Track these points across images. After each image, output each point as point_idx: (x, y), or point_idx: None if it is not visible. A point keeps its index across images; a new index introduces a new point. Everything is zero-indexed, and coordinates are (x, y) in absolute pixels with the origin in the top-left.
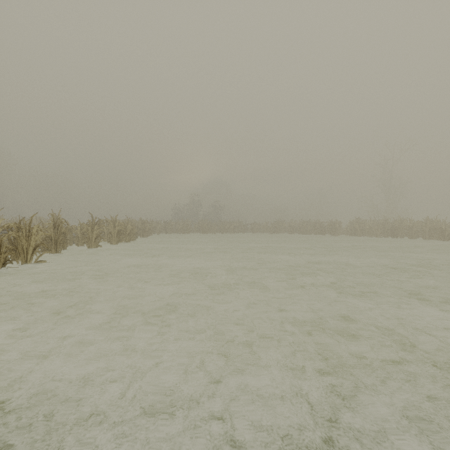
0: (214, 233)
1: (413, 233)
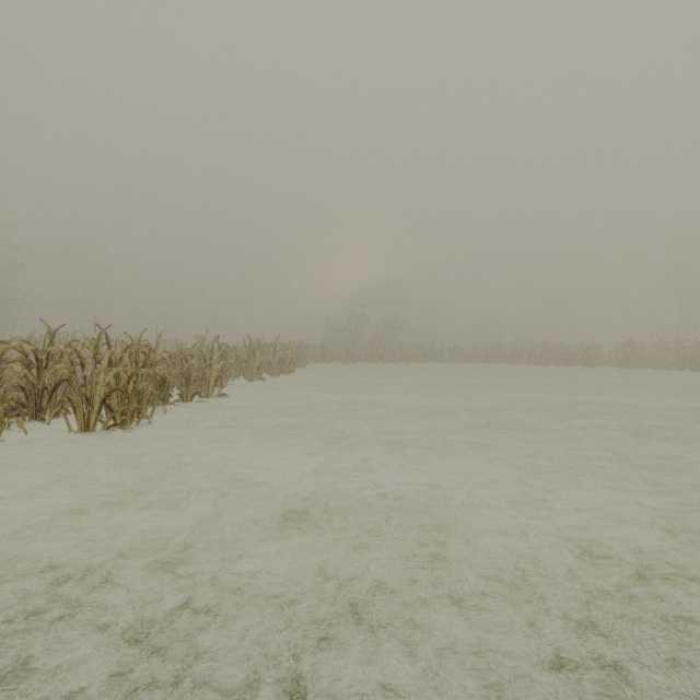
0: (394, 363)
1: None
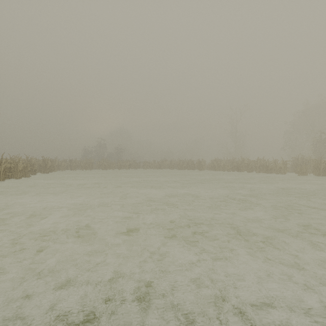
0: (113, 169)
1: (250, 168)
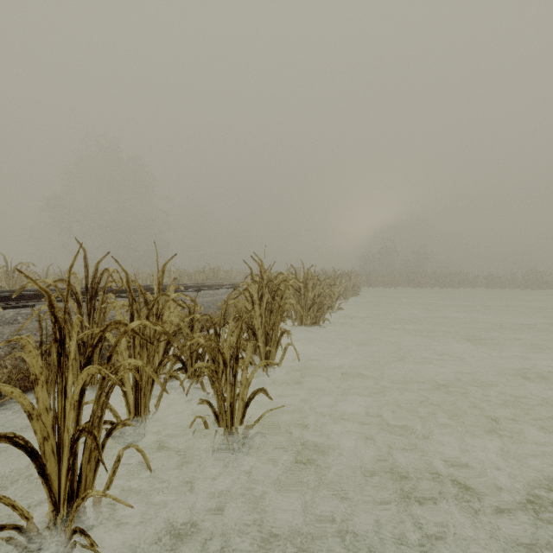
0: (430, 288)
1: None
